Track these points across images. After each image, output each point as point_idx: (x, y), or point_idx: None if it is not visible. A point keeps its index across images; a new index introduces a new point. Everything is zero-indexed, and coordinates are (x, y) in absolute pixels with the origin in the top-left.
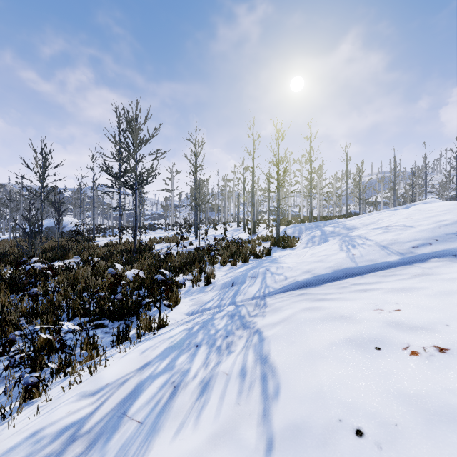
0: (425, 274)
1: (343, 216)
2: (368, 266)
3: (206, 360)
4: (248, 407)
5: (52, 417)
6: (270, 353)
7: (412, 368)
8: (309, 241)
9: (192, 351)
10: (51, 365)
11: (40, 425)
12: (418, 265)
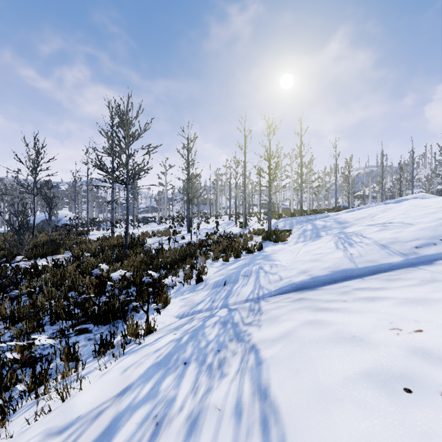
0: (436, 280)
1: (332, 209)
2: (368, 268)
3: (194, 385)
4: None
5: None
6: (270, 383)
7: None
8: (301, 236)
9: (179, 371)
10: (19, 387)
11: None
12: (425, 267)
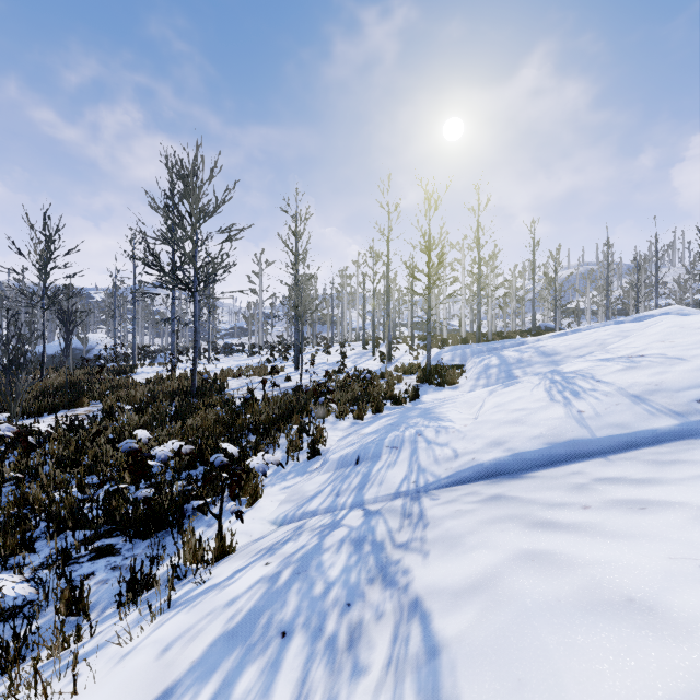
0: None
1: (527, 331)
2: (615, 438)
3: (300, 689)
4: None
5: None
6: None
7: None
8: (481, 376)
9: (272, 653)
10: None
11: None
12: None
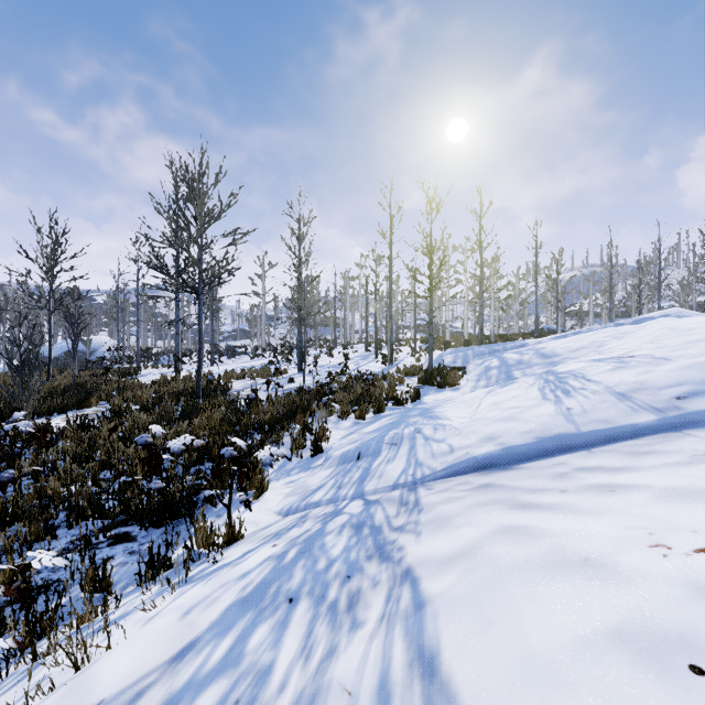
0: None
1: (530, 334)
2: (599, 432)
3: (306, 641)
4: None
5: None
6: (440, 646)
7: None
8: (481, 377)
9: (281, 614)
10: (2, 643)
11: None
12: (695, 433)
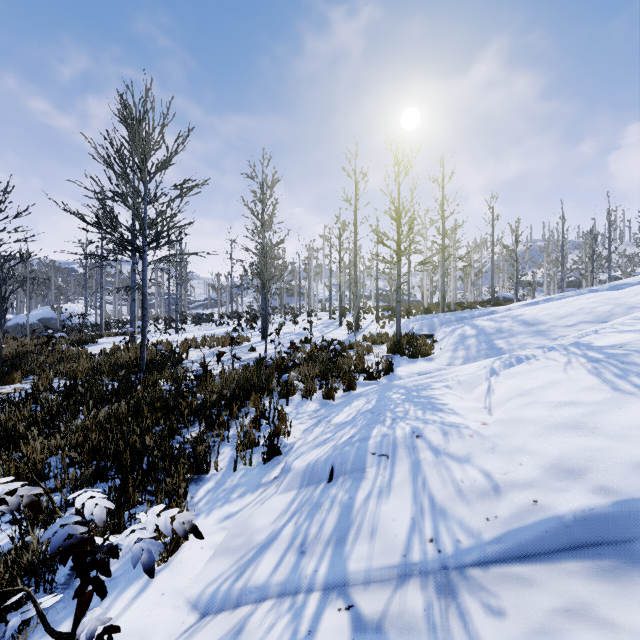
0: None
1: (487, 302)
2: None
3: None
4: None
5: None
6: None
7: None
8: (458, 346)
9: None
10: None
11: None
12: None
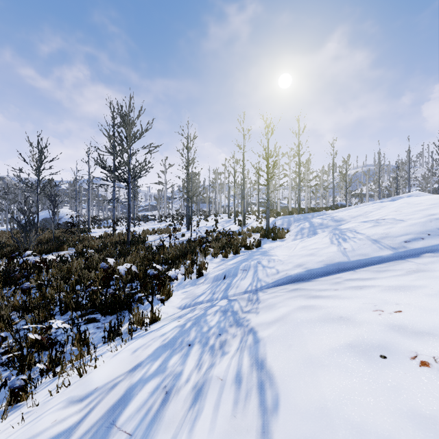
0: (421, 270)
1: (329, 207)
2: (360, 261)
3: (199, 362)
4: (245, 421)
5: (36, 427)
6: (266, 357)
7: (424, 382)
8: (298, 233)
9: (184, 351)
10: (39, 365)
11: (23, 438)
12: (412, 260)
